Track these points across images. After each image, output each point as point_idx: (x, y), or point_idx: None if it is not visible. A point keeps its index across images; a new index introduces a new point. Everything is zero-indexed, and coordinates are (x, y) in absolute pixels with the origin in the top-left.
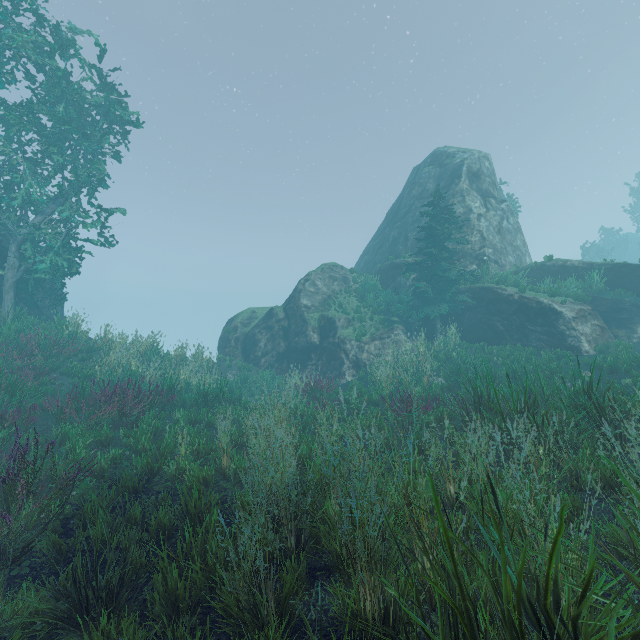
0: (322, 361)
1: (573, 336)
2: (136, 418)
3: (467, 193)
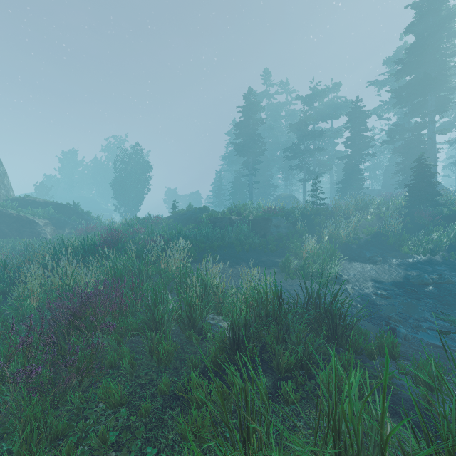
0: None
1: (44, 233)
2: None
3: None
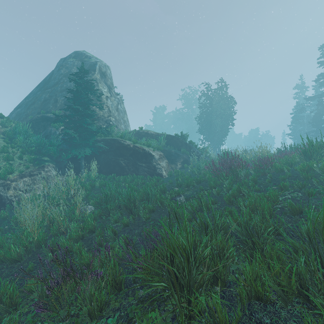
0: None
1: (159, 168)
2: None
3: (100, 81)
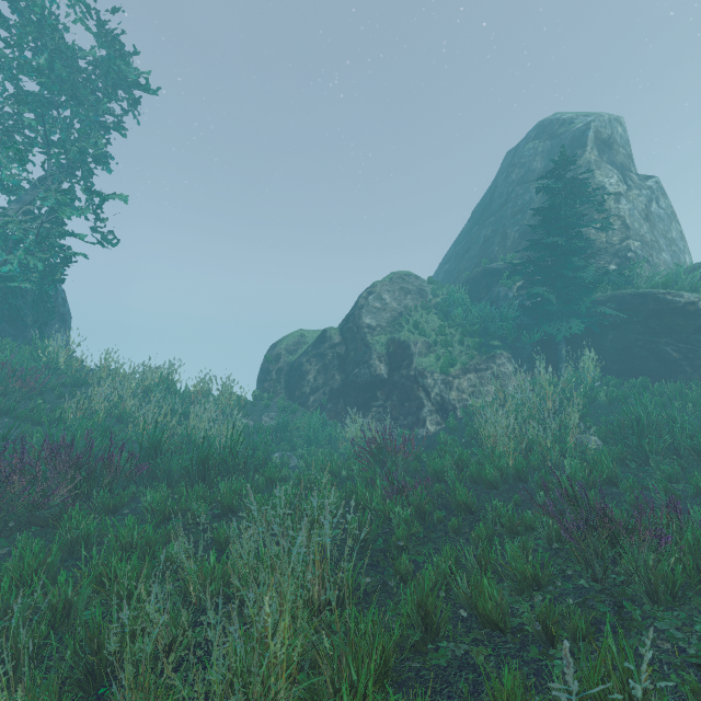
0: (392, 401)
1: None
2: (60, 510)
3: (597, 166)
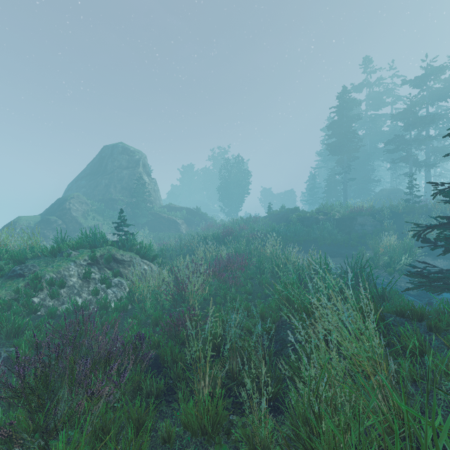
0: None
1: (182, 229)
2: None
3: (143, 173)
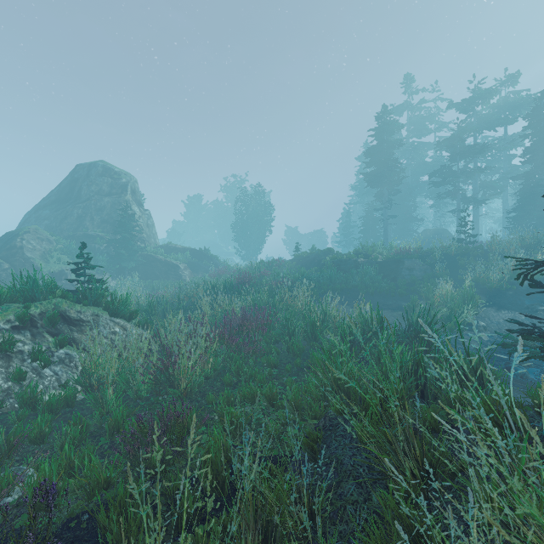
0: None
1: (184, 275)
2: None
3: (132, 202)
